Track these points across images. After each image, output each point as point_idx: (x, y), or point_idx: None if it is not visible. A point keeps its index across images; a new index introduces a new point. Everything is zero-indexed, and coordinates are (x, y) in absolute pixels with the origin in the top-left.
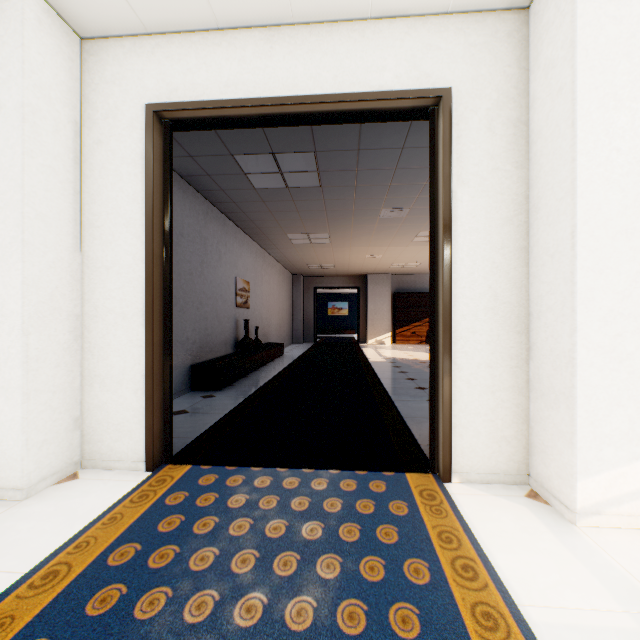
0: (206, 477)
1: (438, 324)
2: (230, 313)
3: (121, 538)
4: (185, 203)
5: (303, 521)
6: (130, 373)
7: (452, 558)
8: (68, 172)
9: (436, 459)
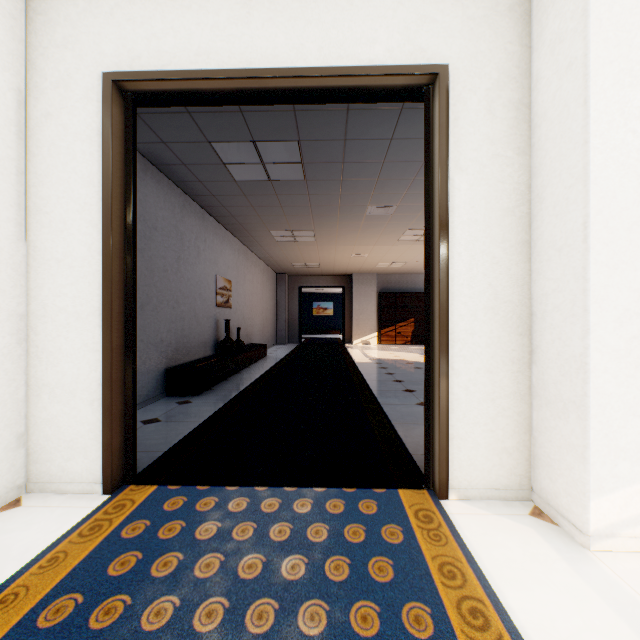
0: (173, 500)
1: (433, 325)
2: (210, 313)
3: (59, 587)
4: (159, 194)
5: (283, 555)
6: (85, 381)
7: (457, 600)
8: (9, 148)
9: (431, 473)
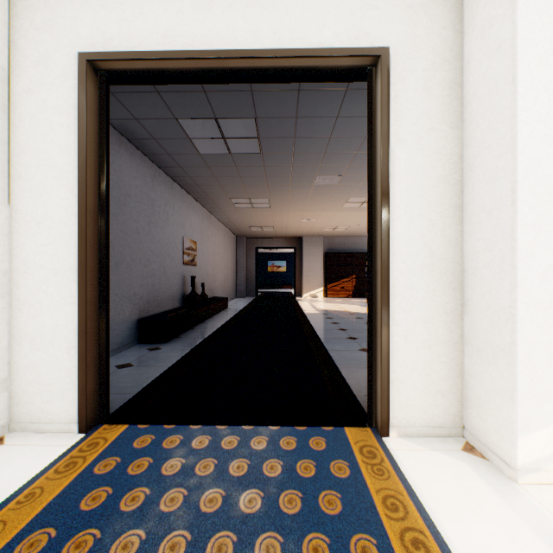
0: (142, 438)
1: (376, 280)
2: (177, 270)
3: (34, 522)
4: (132, 165)
5: (241, 490)
6: (62, 331)
7: (400, 531)
8: None
9: (374, 413)
